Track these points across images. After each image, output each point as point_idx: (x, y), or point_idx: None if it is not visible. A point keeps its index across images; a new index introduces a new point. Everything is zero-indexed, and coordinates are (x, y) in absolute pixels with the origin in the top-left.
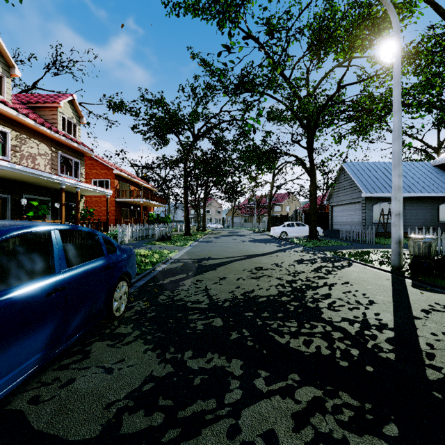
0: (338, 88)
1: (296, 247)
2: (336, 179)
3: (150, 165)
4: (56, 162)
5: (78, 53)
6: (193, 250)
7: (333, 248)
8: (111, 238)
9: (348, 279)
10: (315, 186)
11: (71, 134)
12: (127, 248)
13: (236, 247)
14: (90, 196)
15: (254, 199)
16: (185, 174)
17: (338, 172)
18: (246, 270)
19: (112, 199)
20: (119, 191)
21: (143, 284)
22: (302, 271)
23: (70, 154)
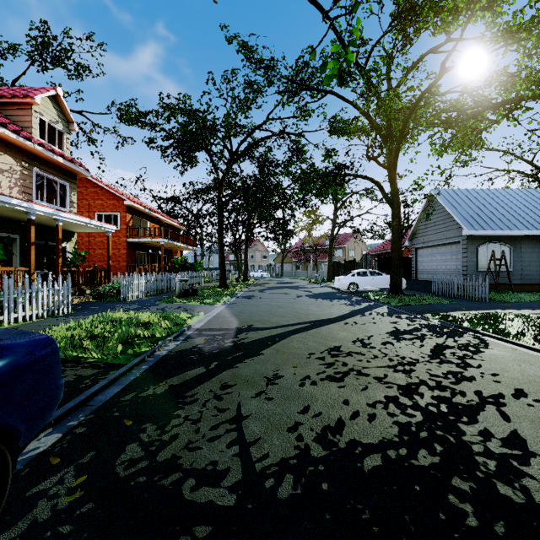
0: (442, 72)
1: (376, 306)
2: (423, 212)
3: (177, 196)
4: (30, 183)
5: (71, 37)
6: (227, 312)
7: (433, 309)
8: (114, 292)
9: (516, 382)
10: (399, 220)
11: (56, 145)
12: (19, 344)
13: (290, 306)
14: (94, 235)
15: (310, 241)
16: (220, 206)
17: (426, 202)
18: (313, 355)
19: (122, 239)
20: (132, 229)
21: (114, 395)
22: (414, 358)
23: (53, 173)
